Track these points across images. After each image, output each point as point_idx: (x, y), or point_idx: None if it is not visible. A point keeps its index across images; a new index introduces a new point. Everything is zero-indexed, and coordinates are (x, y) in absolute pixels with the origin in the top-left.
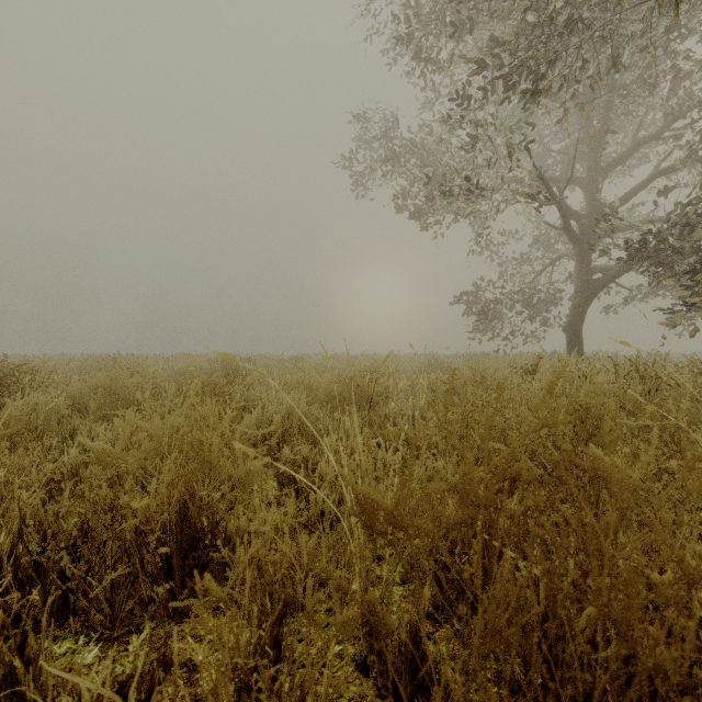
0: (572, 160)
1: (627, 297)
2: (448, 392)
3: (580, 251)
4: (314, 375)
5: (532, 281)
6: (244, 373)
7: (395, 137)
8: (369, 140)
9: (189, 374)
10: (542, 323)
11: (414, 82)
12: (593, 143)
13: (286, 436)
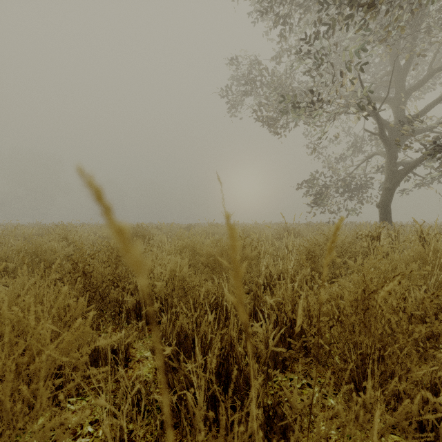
0: (379, 90)
1: (419, 184)
2: (309, 255)
3: (390, 150)
4: (198, 241)
5: (352, 173)
6: (147, 238)
7: (257, 75)
8: (239, 79)
9: (108, 238)
10: (358, 201)
11: (270, 38)
12: (399, 73)
13: (169, 299)
